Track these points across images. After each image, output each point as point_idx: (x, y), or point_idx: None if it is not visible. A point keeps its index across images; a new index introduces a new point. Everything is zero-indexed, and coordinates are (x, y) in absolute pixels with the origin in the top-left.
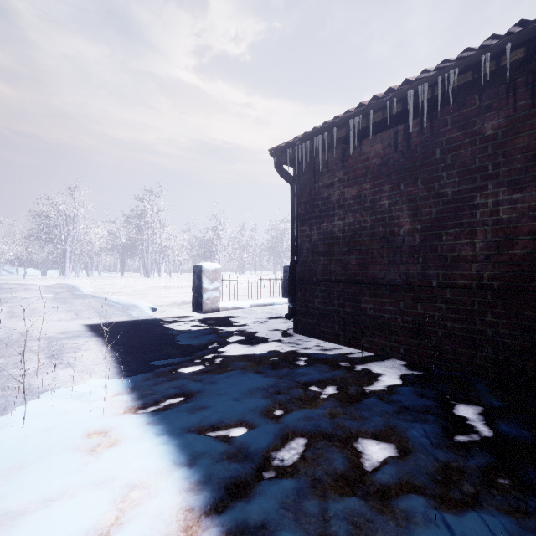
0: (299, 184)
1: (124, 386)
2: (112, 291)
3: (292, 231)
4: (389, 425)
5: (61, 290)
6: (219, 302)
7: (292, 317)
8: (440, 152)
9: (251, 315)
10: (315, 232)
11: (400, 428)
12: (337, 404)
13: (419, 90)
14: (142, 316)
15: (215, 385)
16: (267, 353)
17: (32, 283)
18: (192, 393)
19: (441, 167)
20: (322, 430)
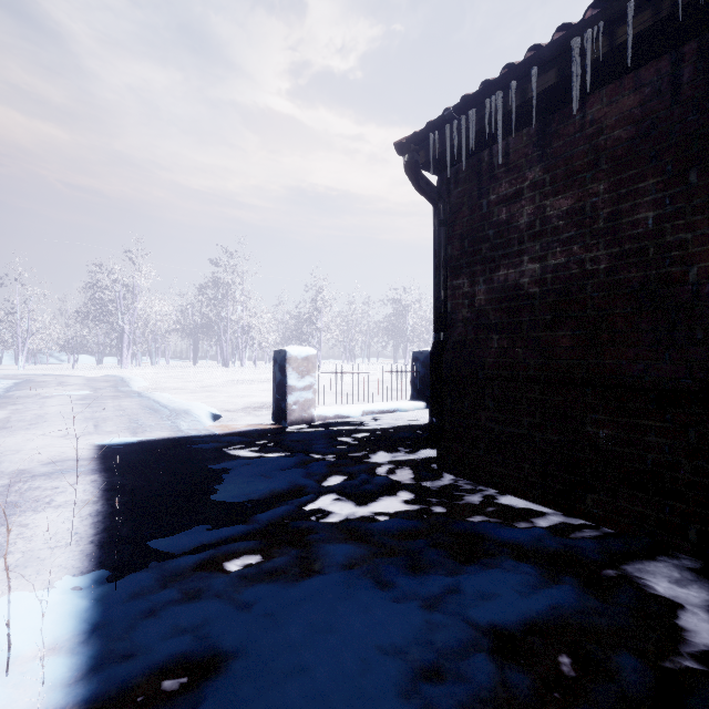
0: (449, 204)
1: (75, 622)
2: (173, 386)
3: (437, 288)
4: None
5: (105, 384)
6: (314, 408)
7: (437, 443)
8: None
9: (363, 430)
10: (481, 288)
11: None
12: None
13: None
14: (195, 429)
15: (278, 633)
16: (395, 524)
17: (78, 374)
18: (219, 657)
19: None
20: None
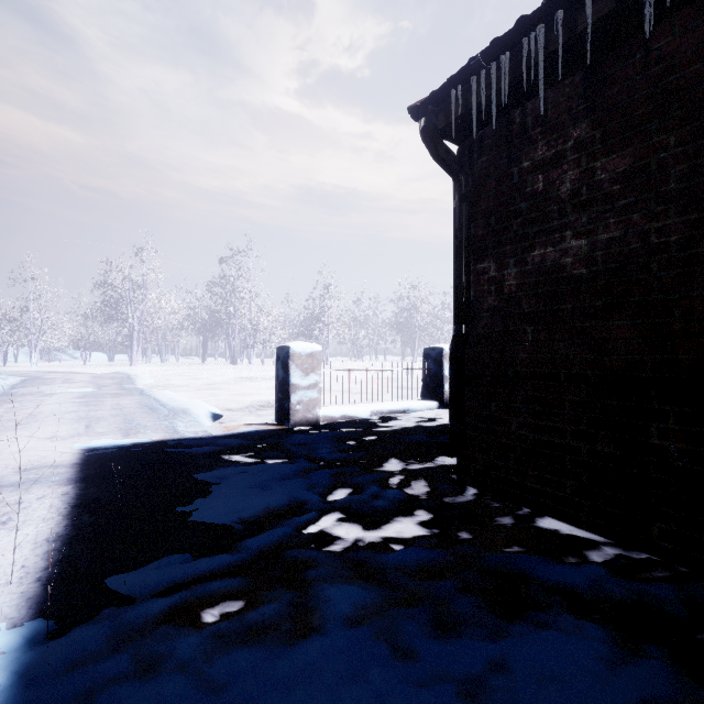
0: (472, 176)
1: None
2: (178, 383)
3: (457, 273)
4: None
5: (111, 381)
6: (319, 408)
7: (458, 452)
8: None
9: (372, 432)
10: (511, 271)
11: None
12: None
13: None
14: (192, 430)
15: None
16: (413, 556)
17: (88, 371)
18: None
19: None
20: None
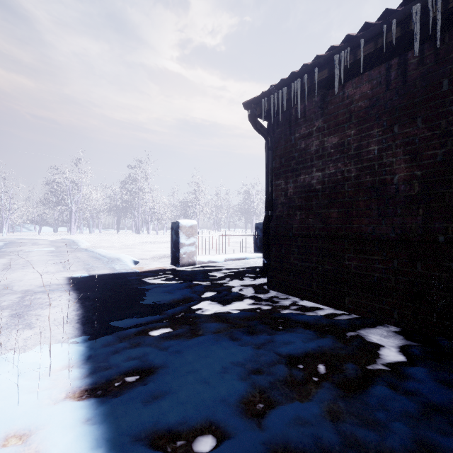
0: (273, 138)
1: (78, 355)
2: (106, 245)
3: (267, 185)
4: (423, 441)
5: (63, 244)
6: (195, 256)
7: (267, 273)
8: (448, 82)
9: (225, 269)
10: (291, 185)
11: (443, 450)
12: (336, 396)
13: (429, 2)
14: (124, 269)
15: (182, 358)
16: (242, 314)
17: (43, 238)
18: (153, 368)
19: (450, 100)
20: (325, 449)
